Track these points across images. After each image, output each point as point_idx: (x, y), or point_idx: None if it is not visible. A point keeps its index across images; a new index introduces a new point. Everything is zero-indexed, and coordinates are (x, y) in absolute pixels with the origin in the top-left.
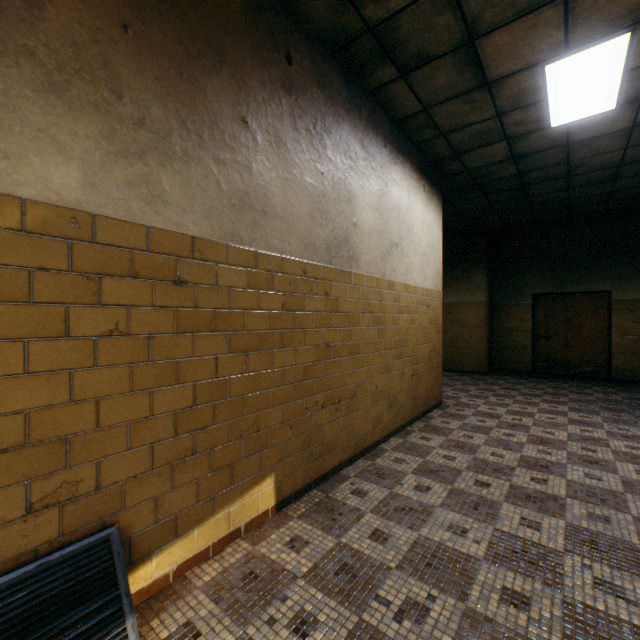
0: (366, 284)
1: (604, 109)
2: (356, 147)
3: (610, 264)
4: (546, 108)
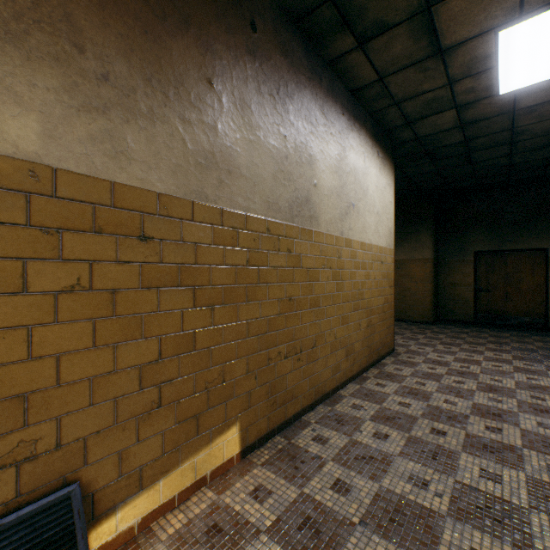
0: (326, 241)
1: None
2: (316, 113)
3: (547, 224)
4: (496, 75)
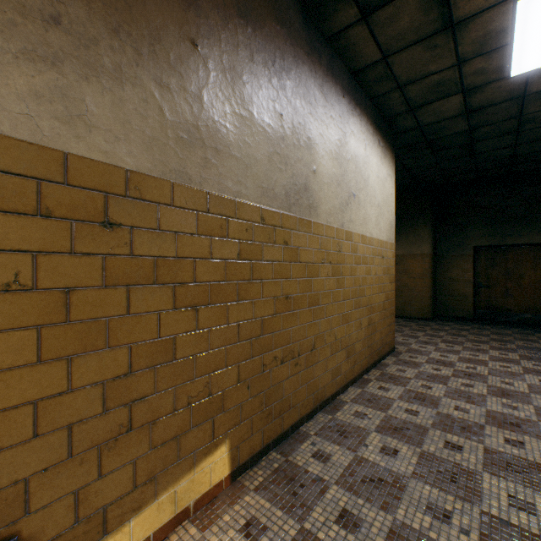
0: (325, 234)
1: None
2: (316, 93)
3: None
4: (509, 54)
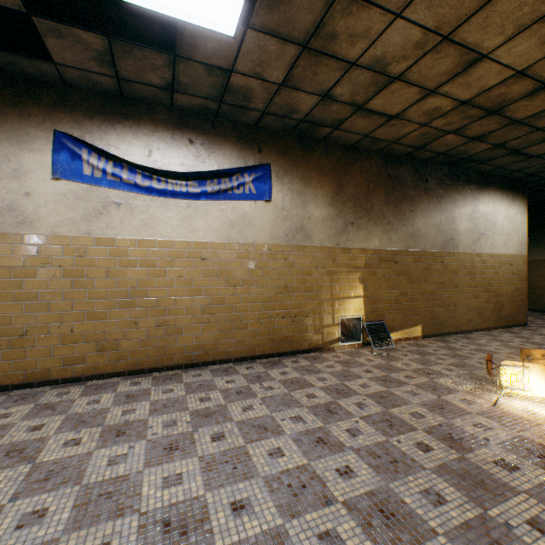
0: (462, 256)
1: None
2: (456, 197)
3: None
4: None
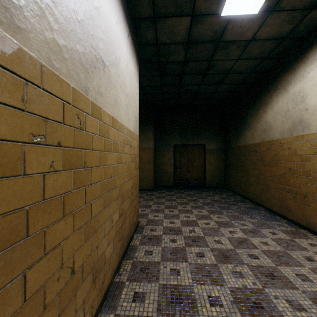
0: (46, 85)
1: (253, 11)
2: None
3: (205, 131)
4: None
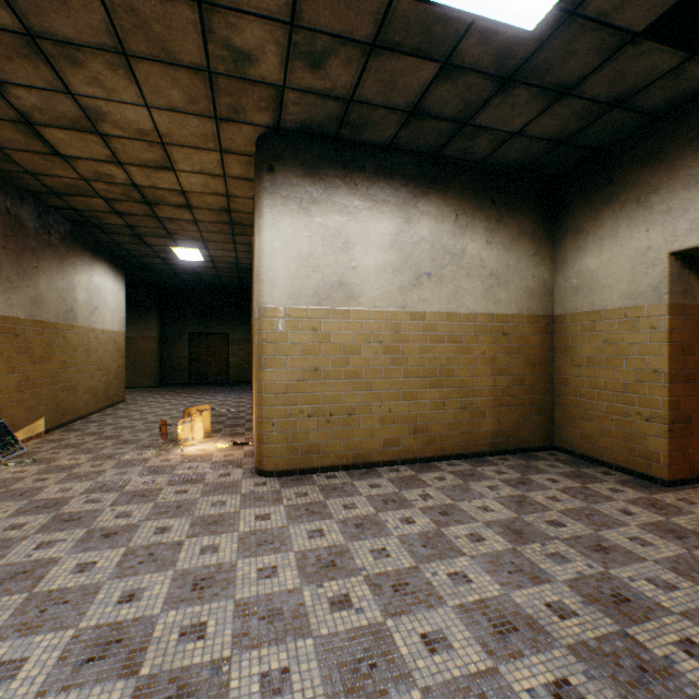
0: (82, 331)
1: (201, 261)
2: (78, 261)
3: (229, 318)
4: (177, 255)
